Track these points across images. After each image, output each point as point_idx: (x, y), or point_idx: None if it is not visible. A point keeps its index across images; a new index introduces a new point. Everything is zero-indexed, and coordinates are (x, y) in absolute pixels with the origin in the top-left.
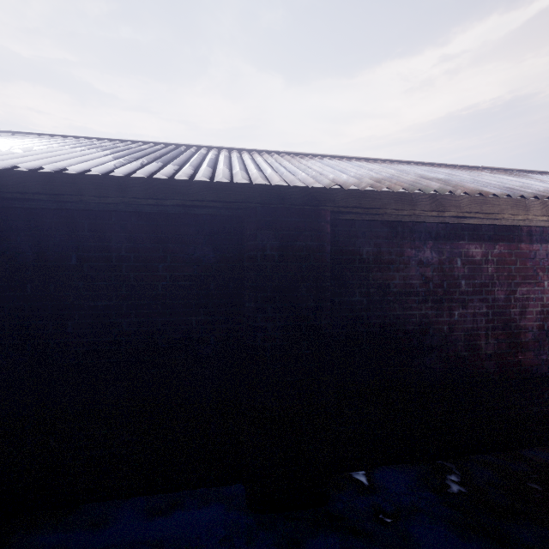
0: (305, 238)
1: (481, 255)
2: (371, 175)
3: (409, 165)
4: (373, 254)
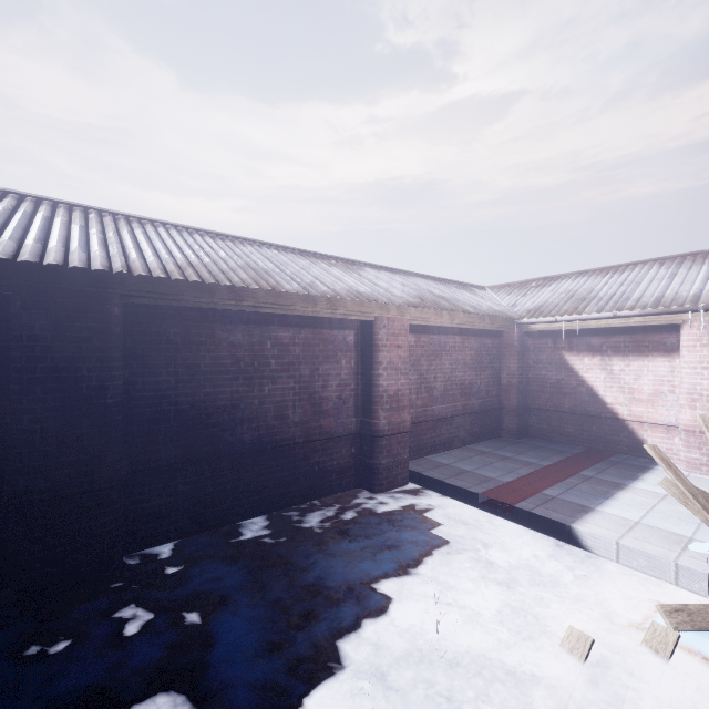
0: (87, 320)
1: (290, 338)
2: (191, 258)
3: (258, 248)
4: (182, 335)
